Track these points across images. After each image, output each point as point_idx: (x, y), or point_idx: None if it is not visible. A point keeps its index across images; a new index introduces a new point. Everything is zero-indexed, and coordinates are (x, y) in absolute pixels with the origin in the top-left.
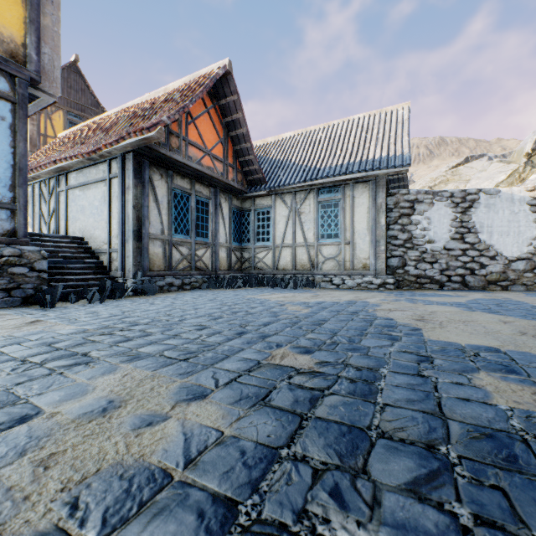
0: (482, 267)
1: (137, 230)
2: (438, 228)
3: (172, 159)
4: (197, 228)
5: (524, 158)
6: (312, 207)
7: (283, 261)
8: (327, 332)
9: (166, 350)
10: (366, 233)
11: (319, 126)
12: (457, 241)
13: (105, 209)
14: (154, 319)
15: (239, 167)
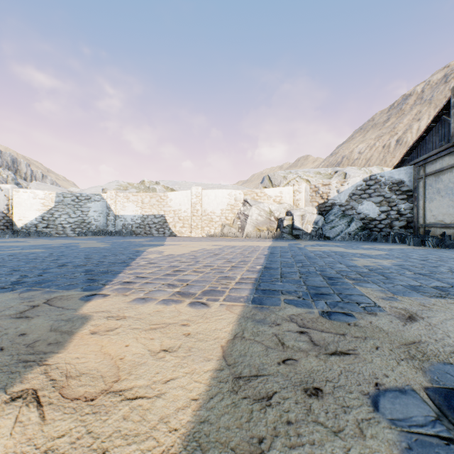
0: None
1: None
2: None
3: None
4: None
5: None
6: None
7: None
8: None
9: None
10: None
11: None
12: None
13: None
14: None
15: None
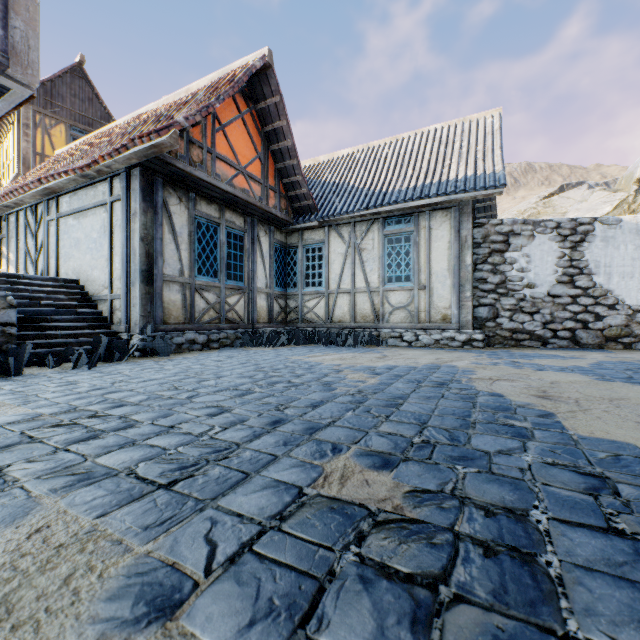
0: (598, 319)
1: (147, 270)
2: (540, 268)
3: (194, 177)
4: (228, 268)
5: (635, 185)
6: (377, 242)
7: (339, 311)
8: (410, 421)
9: (143, 460)
10: (446, 275)
11: (384, 140)
12: (565, 285)
13: (106, 243)
14: (151, 395)
15: (283, 190)
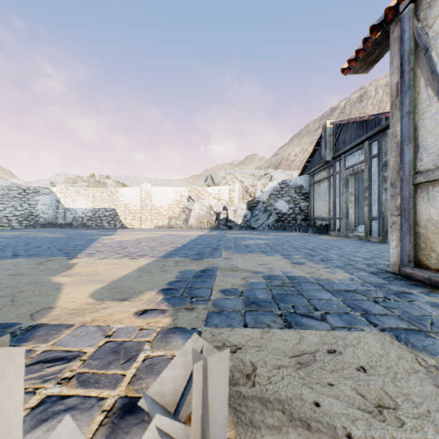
0: None
1: None
2: None
3: None
4: None
5: None
6: None
7: None
8: None
9: None
10: None
11: None
12: None
13: None
14: None
15: None
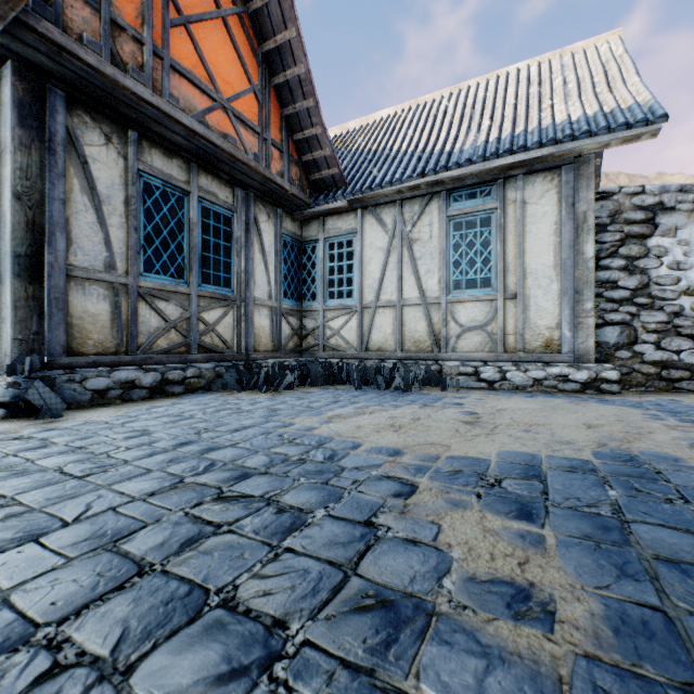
0: None
1: (30, 255)
2: None
3: (124, 90)
4: (203, 265)
5: None
6: (436, 228)
7: (378, 335)
8: None
9: None
10: (552, 275)
11: (441, 92)
12: None
13: None
14: None
15: (295, 153)
